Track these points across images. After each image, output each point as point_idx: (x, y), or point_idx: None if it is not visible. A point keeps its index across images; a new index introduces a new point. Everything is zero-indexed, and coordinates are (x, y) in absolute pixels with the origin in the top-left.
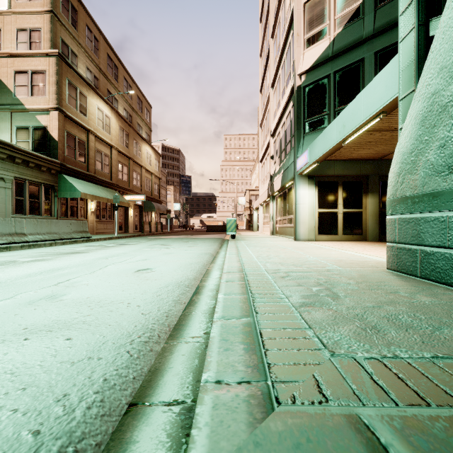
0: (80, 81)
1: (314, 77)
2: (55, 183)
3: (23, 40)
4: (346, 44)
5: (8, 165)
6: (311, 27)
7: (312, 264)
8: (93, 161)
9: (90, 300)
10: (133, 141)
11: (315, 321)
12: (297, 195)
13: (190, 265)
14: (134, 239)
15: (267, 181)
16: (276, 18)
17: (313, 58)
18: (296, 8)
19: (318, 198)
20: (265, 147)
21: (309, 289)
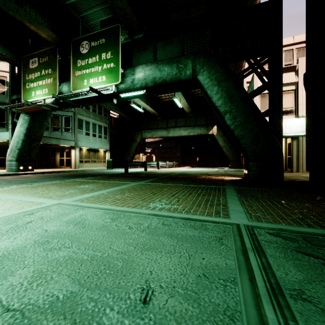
0: None
1: None
2: None
3: None
4: (0, 101)
5: None
6: None
7: None
8: None
9: None
10: None
11: None
12: None
13: None
14: None
15: None
16: None
17: None
18: None
19: None
20: None
21: None
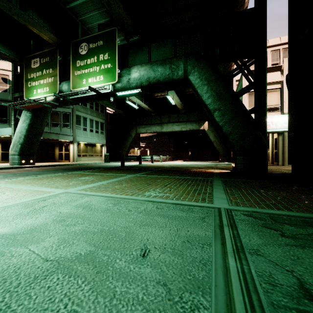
0: None
1: None
2: None
3: None
4: (3, 98)
5: None
6: None
7: None
8: None
9: None
10: None
11: None
12: None
13: None
14: None
15: None
16: None
17: None
18: None
19: None
20: None
21: None
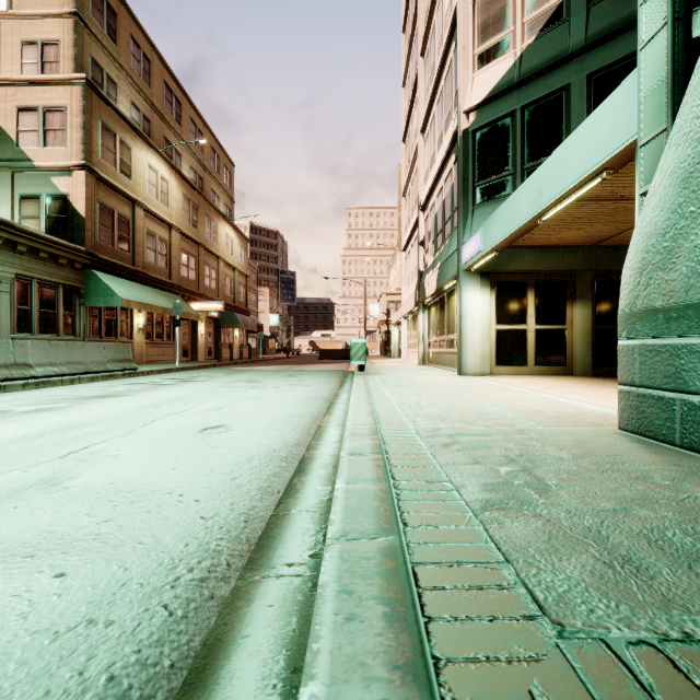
0: (121, 124)
1: (490, 115)
2: (81, 284)
3: (31, 59)
4: (541, 63)
5: (5, 256)
6: (485, 37)
7: (492, 419)
8: (142, 248)
9: (116, 488)
10: (205, 219)
11: (514, 545)
12: (463, 302)
13: (290, 419)
14: (205, 372)
15: (414, 280)
16: (428, 24)
17: (488, 85)
18: (462, 7)
19: (495, 308)
20: (411, 227)
21: (494, 471)
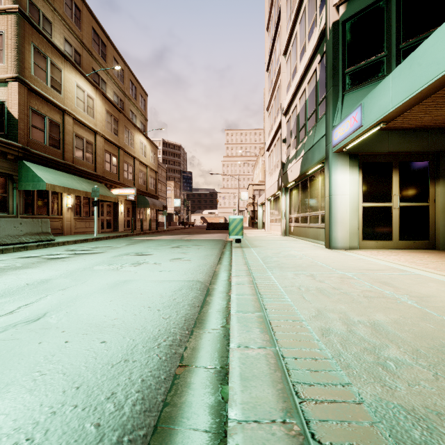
0: (52, 50)
1: (361, 4)
2: (14, 172)
3: None
4: None
5: None
6: None
7: None
8: (71, 147)
9: None
10: (124, 129)
11: None
12: (333, 181)
13: (114, 375)
14: (111, 242)
15: (276, 171)
16: None
17: None
18: None
19: (362, 187)
20: (274, 131)
21: None
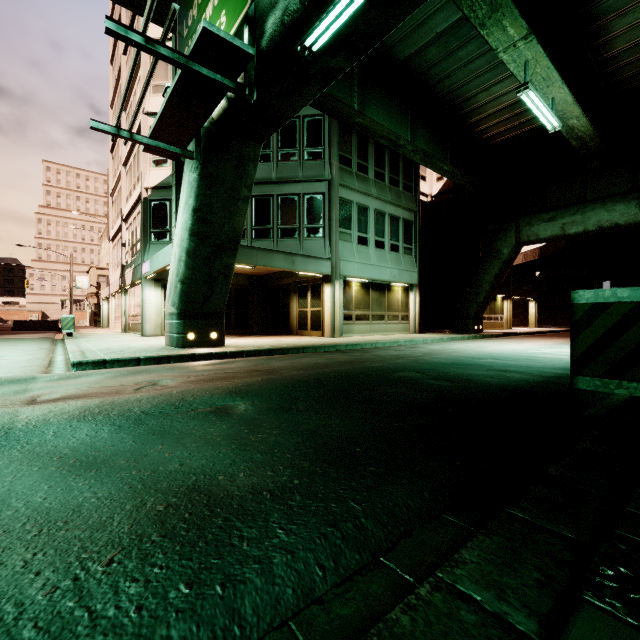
0: None
1: (159, 196)
2: None
3: None
4: None
5: None
6: None
7: (130, 346)
8: None
9: None
10: None
11: (107, 354)
12: (144, 295)
13: (35, 354)
14: None
15: (119, 269)
16: (128, 97)
17: (158, 179)
18: (143, 128)
19: (164, 299)
20: (117, 228)
21: (114, 351)
